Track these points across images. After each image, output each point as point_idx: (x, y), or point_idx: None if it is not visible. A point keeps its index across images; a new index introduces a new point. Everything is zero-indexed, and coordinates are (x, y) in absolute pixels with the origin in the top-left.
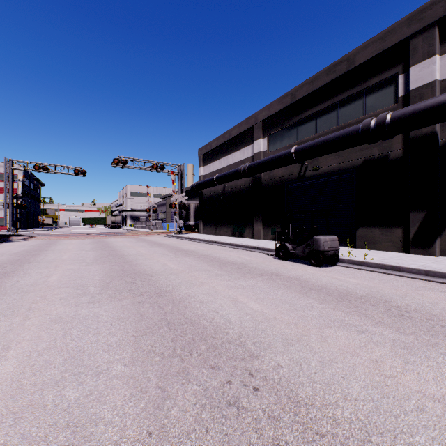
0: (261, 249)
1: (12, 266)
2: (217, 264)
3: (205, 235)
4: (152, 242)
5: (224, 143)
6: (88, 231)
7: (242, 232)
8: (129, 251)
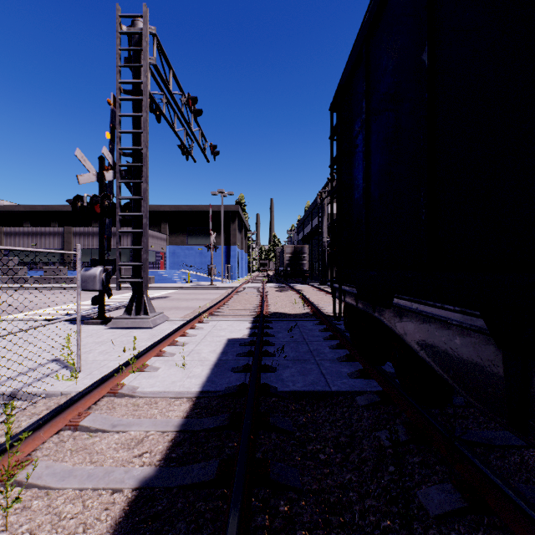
0: None
1: None
2: None
3: None
4: None
5: None
6: None
7: None
8: None
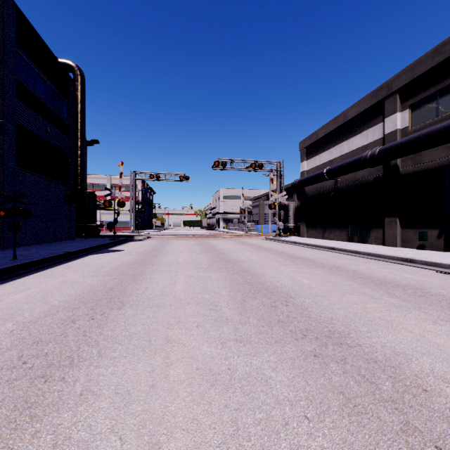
0: (418, 262)
1: (139, 267)
2: (372, 284)
3: (311, 239)
4: (254, 246)
5: (335, 129)
6: (189, 232)
7: (364, 236)
8: (238, 255)
